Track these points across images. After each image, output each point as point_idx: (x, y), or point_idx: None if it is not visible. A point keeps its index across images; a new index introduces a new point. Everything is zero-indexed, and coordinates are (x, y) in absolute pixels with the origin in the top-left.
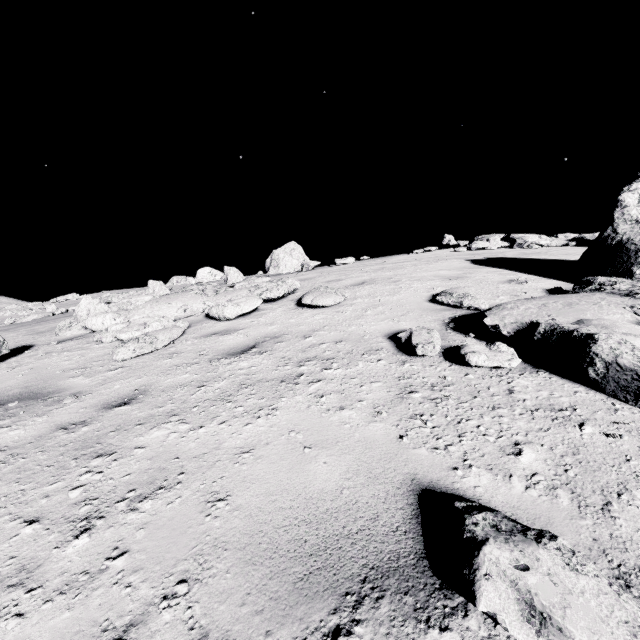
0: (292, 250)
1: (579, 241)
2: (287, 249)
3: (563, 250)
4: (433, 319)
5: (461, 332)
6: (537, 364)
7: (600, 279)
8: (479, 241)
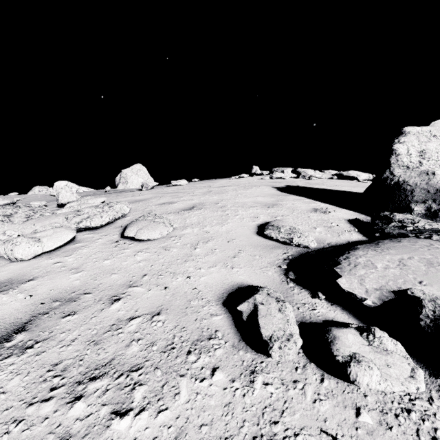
0: (138, 170)
1: (339, 176)
2: (134, 169)
3: (332, 182)
4: (268, 262)
5: (304, 286)
6: (428, 362)
7: (398, 216)
8: (277, 172)
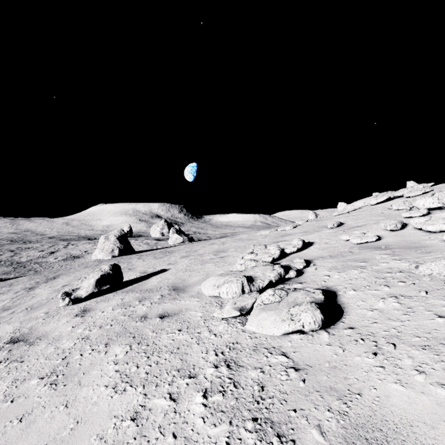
0: None
1: None
2: None
3: None
4: None
5: None
6: None
7: None
8: None
